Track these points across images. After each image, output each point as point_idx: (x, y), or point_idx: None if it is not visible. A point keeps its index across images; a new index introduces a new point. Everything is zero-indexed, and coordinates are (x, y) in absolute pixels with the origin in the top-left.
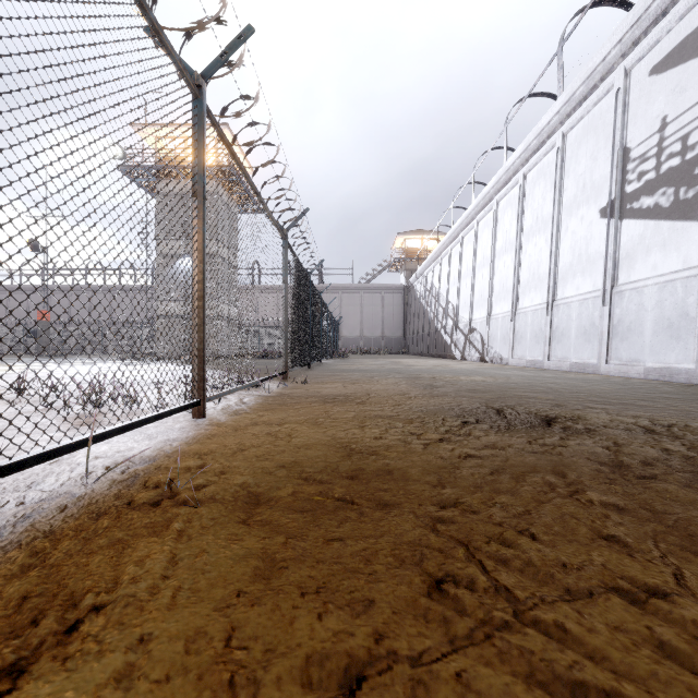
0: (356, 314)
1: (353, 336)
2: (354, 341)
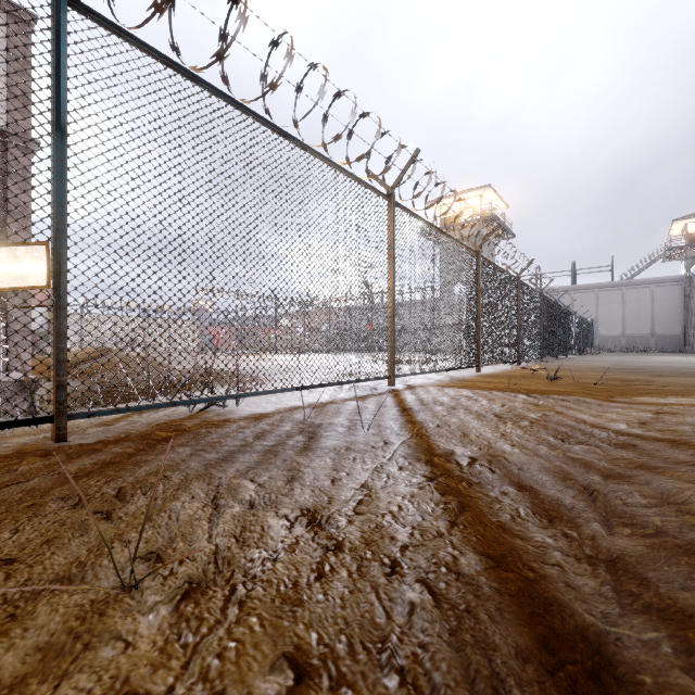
0: (615, 312)
1: (612, 334)
2: (614, 340)
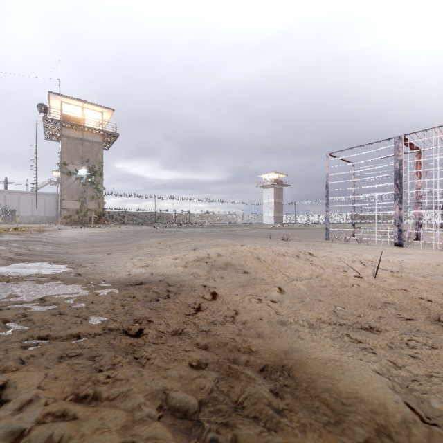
0: (29, 205)
1: (27, 215)
2: (28, 218)
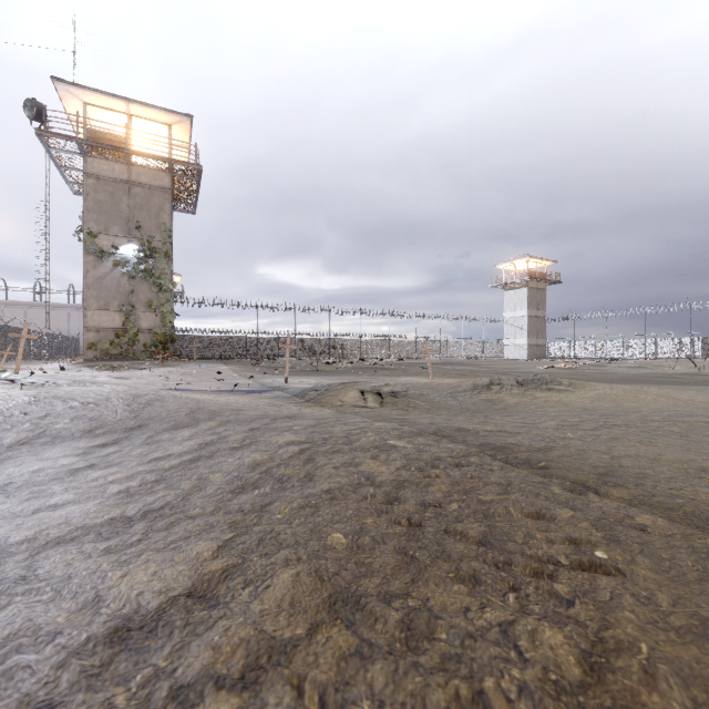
0: None
1: None
2: None
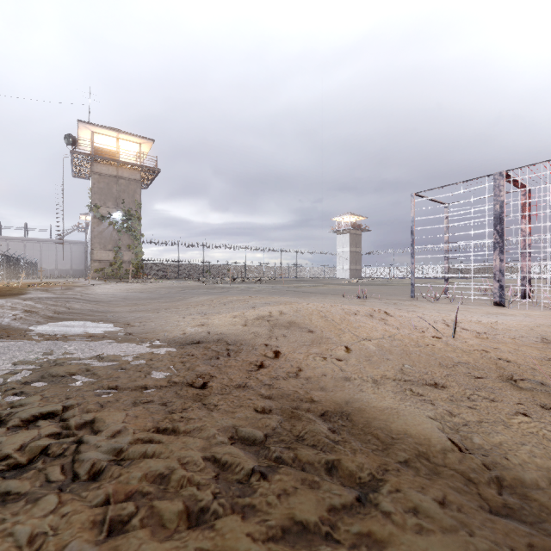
0: (52, 256)
1: (51, 268)
2: (51, 271)
